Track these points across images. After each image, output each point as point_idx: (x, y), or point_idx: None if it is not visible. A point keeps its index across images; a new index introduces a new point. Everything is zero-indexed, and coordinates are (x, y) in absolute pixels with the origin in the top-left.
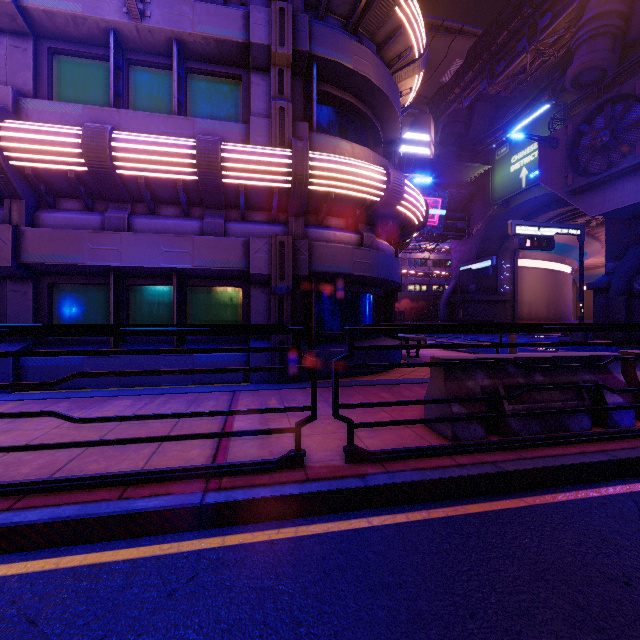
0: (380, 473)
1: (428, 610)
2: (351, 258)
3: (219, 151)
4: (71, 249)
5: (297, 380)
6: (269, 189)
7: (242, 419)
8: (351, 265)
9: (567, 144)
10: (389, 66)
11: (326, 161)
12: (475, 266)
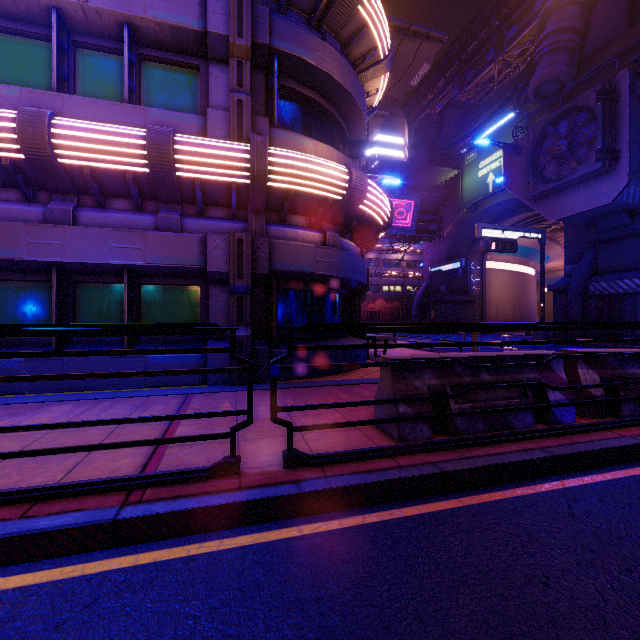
0: (318, 478)
1: (341, 626)
2: (314, 257)
3: (172, 142)
4: (7, 243)
5: (257, 381)
6: (227, 184)
7: (187, 424)
8: (314, 264)
9: (529, 151)
10: (354, 65)
11: (286, 157)
12: (446, 267)
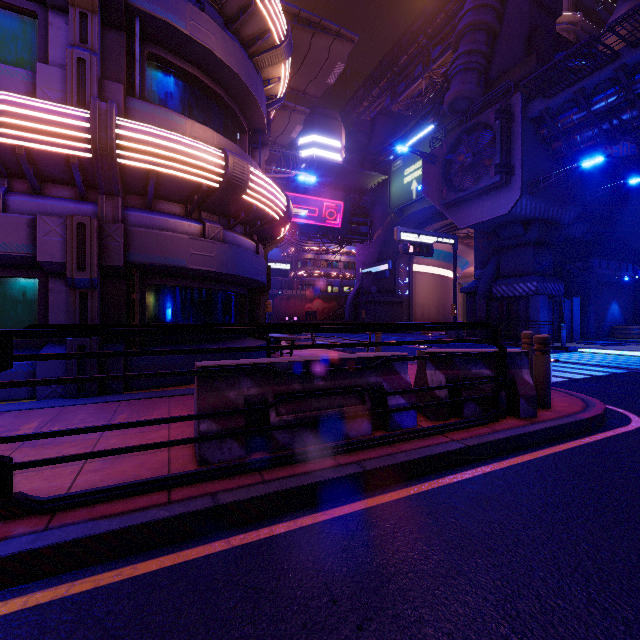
0: (30, 533)
1: None
2: (186, 249)
3: None
4: None
5: (107, 392)
6: (65, 157)
7: None
8: (186, 257)
9: (442, 161)
10: (247, 46)
11: (141, 132)
12: (375, 269)
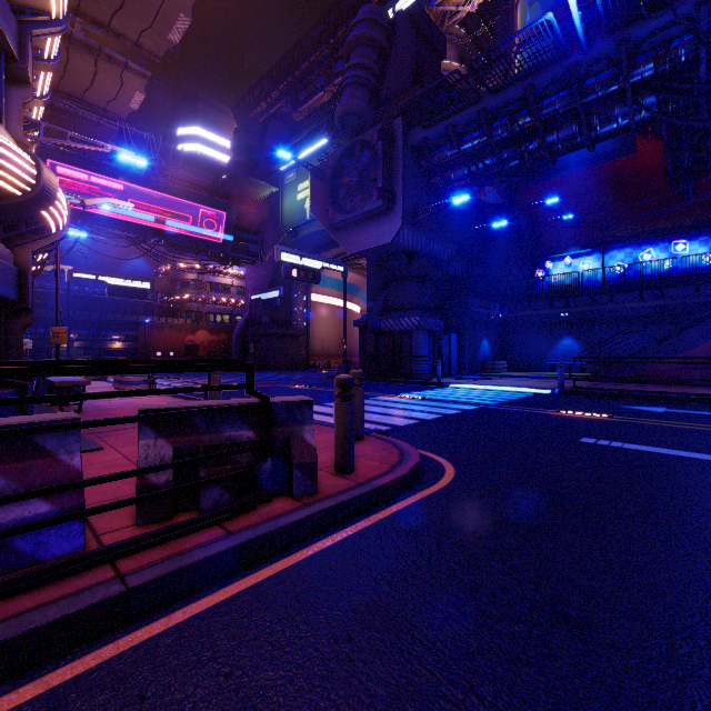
0: None
1: None
2: None
3: None
4: None
5: None
6: None
7: None
8: None
9: (329, 177)
10: None
11: None
12: (265, 296)
